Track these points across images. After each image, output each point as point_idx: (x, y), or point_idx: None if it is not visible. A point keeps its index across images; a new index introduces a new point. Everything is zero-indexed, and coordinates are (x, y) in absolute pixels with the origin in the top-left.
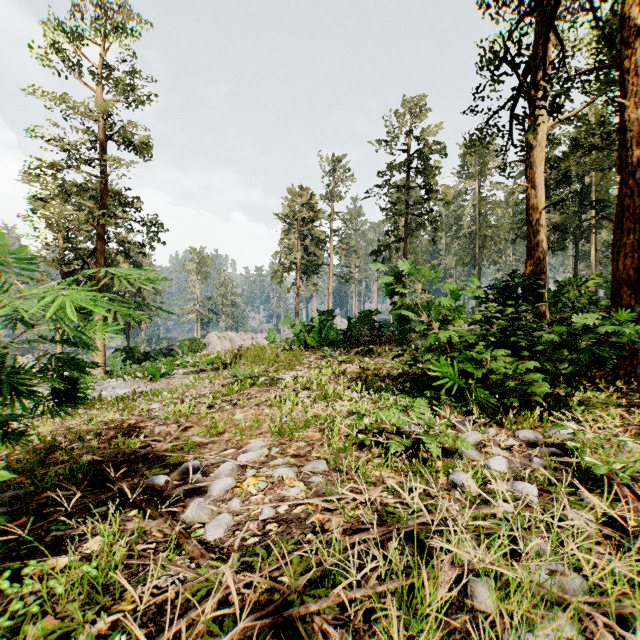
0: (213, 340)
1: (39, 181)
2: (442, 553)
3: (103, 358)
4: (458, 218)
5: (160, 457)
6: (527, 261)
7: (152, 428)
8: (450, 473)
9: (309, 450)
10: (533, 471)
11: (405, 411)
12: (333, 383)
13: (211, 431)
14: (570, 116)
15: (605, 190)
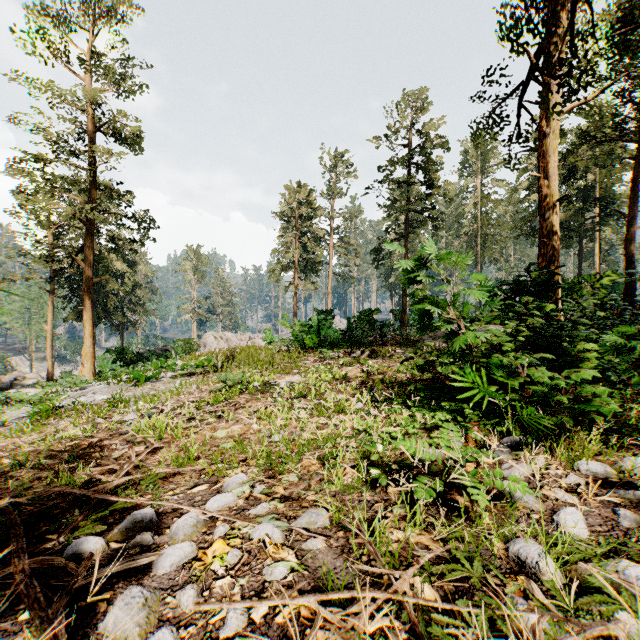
0: (209, 340)
1: (23, 173)
2: None
3: (92, 359)
4: (459, 216)
5: (104, 500)
6: (539, 256)
7: (110, 451)
8: (508, 538)
9: (304, 489)
10: (626, 533)
11: (422, 428)
12: (333, 390)
13: (183, 455)
14: (586, 101)
15: (610, 187)
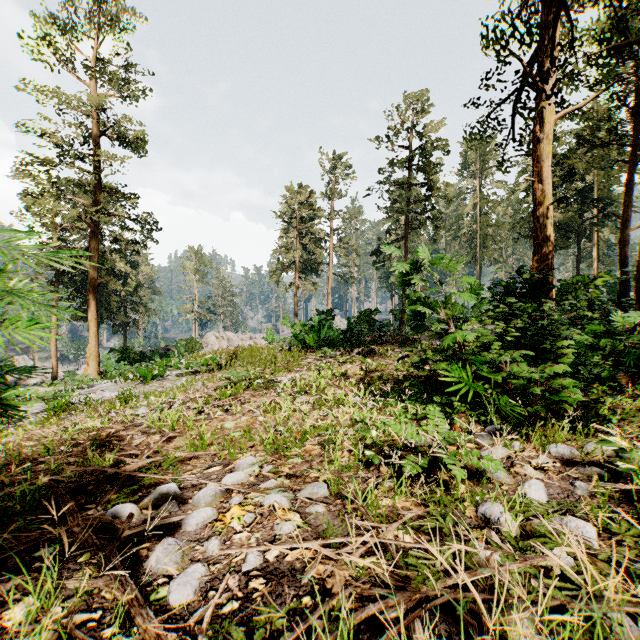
0: (211, 340)
1: (30, 176)
2: (492, 639)
3: (97, 359)
4: (458, 217)
5: (132, 477)
6: (534, 258)
7: (130, 439)
8: (479, 503)
9: (307, 468)
10: (579, 499)
11: (414, 419)
12: (333, 386)
13: (197, 443)
14: (579, 107)
15: (608, 188)
